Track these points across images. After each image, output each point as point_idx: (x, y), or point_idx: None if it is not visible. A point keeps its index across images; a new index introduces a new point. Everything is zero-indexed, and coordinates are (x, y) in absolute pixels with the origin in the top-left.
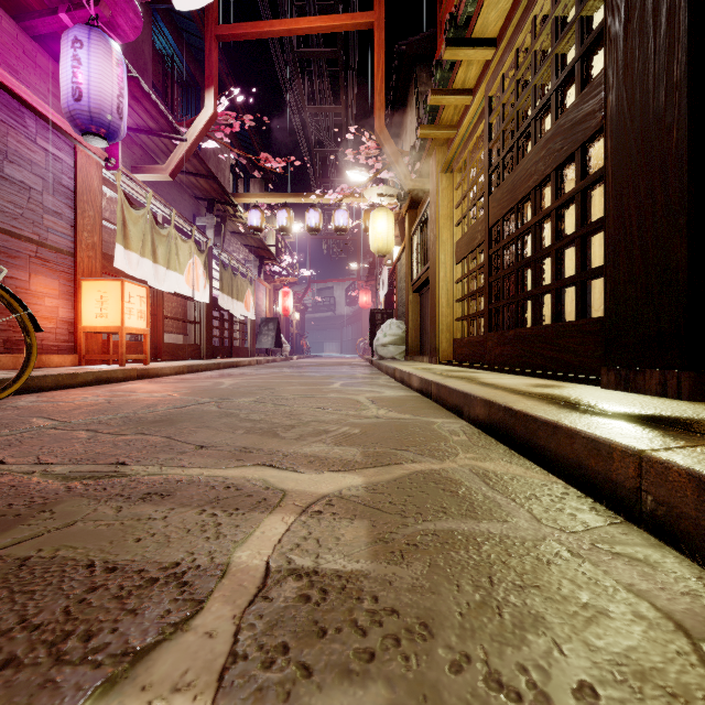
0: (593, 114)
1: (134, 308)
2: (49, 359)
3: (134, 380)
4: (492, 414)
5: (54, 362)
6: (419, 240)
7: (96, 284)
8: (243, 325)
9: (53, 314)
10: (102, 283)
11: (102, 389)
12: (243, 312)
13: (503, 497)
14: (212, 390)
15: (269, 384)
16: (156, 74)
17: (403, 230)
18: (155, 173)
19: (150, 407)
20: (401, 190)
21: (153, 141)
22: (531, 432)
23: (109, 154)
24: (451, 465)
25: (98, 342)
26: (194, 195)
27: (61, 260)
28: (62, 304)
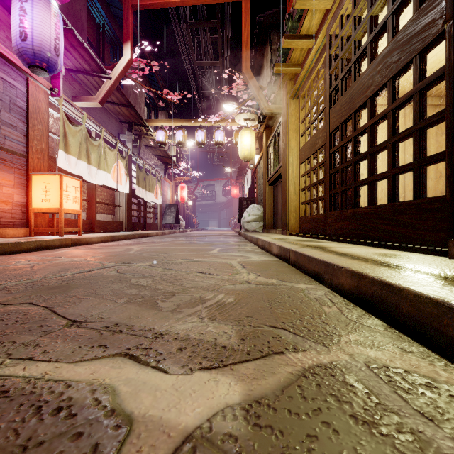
0: (433, 22)
1: (70, 195)
2: (5, 232)
3: (69, 247)
4: (363, 286)
5: (9, 234)
6: (273, 149)
7: (42, 178)
8: (154, 208)
9: (9, 199)
10: (46, 177)
11: (39, 254)
12: (153, 199)
13: (451, 440)
14: (120, 255)
15: (165, 250)
16: (92, 34)
17: (261, 144)
18: (89, 101)
19: (61, 271)
20: (260, 114)
21: (88, 79)
22: (428, 316)
23: (53, 86)
24: (340, 356)
25: (45, 219)
26: (119, 119)
27: (15, 160)
28: (16, 192)
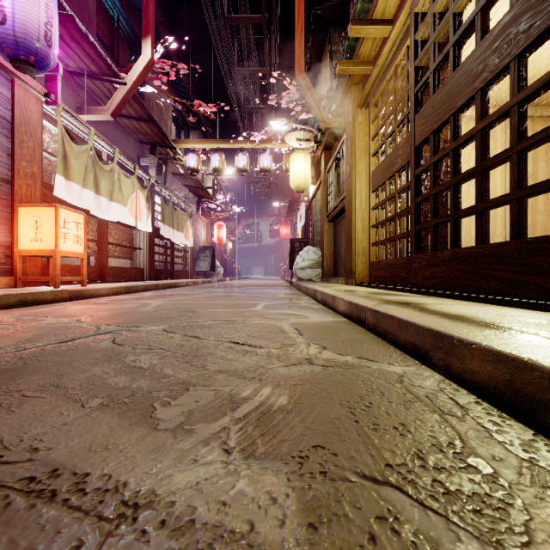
0: None
1: (70, 233)
2: None
3: (66, 301)
4: (526, 384)
5: None
6: (334, 176)
7: (31, 210)
8: (184, 252)
9: None
10: (37, 209)
11: (18, 312)
12: (183, 241)
13: None
14: (129, 314)
15: (192, 306)
16: (103, 30)
17: (318, 171)
18: (98, 113)
19: (30, 340)
20: (318, 131)
21: (97, 86)
22: None
23: (49, 90)
24: None
25: (38, 265)
26: (139, 139)
27: None
28: None
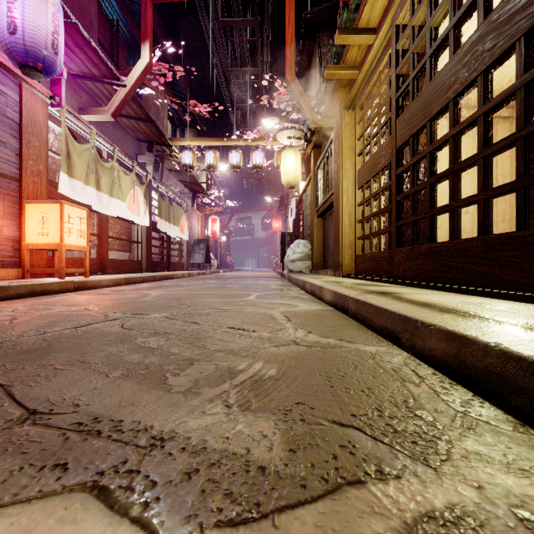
0: None
1: (74, 228)
2: None
3: (71, 292)
4: (468, 356)
5: None
6: (322, 173)
7: (38, 206)
8: (180, 245)
9: None
10: (44, 205)
11: (30, 302)
12: (179, 234)
13: None
14: (132, 303)
15: (190, 296)
16: (103, 34)
17: (308, 168)
18: (99, 114)
19: (48, 325)
20: (308, 130)
21: (98, 88)
22: None
23: (54, 93)
24: (462, 490)
25: (44, 257)
26: (137, 138)
27: (5, 184)
28: (6, 223)
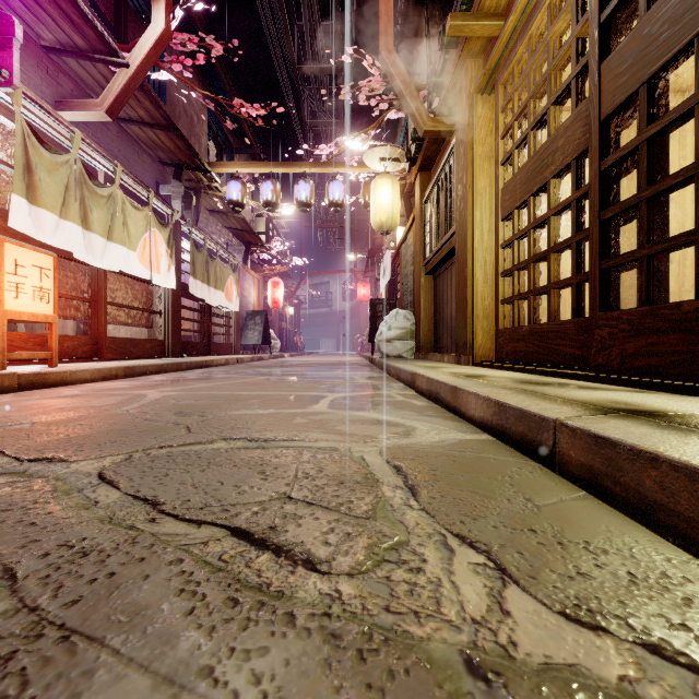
0: None
1: (27, 284)
2: None
3: (12, 392)
4: None
5: None
6: (435, 205)
7: None
8: (226, 318)
9: None
10: None
11: None
12: (224, 302)
13: None
14: (82, 421)
15: (210, 403)
16: None
17: (409, 206)
18: (87, 110)
19: None
20: (412, 141)
21: (88, 72)
22: None
23: None
24: None
25: None
26: (158, 159)
27: None
28: None
